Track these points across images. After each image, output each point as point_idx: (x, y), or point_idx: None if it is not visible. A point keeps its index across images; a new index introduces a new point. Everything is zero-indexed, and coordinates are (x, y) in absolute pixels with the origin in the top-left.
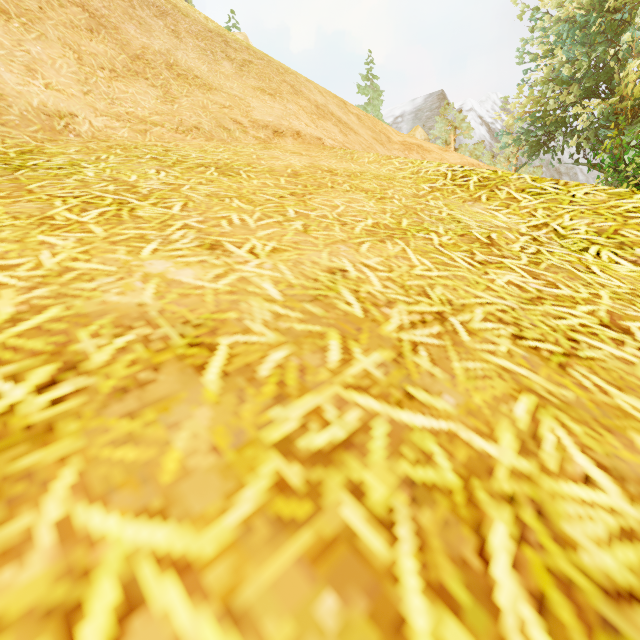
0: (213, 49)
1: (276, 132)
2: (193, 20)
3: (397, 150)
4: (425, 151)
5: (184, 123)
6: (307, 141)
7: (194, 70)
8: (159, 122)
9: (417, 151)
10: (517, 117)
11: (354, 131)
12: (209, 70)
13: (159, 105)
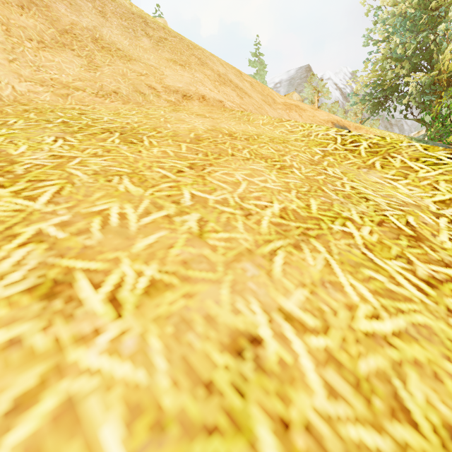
0: (134, 27)
1: (185, 96)
2: (119, 4)
3: (281, 109)
4: (301, 110)
5: (104, 88)
6: (210, 103)
7: (117, 44)
8: (81, 87)
9: (295, 110)
10: (364, 84)
11: (248, 95)
12: (130, 44)
13: (83, 72)
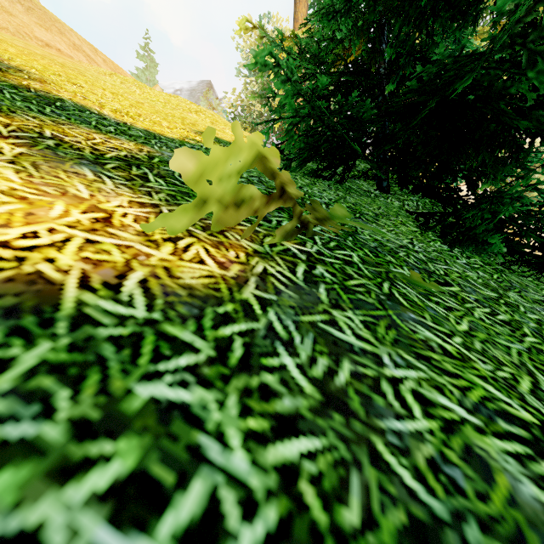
0: None
1: (48, 45)
2: None
3: None
4: None
5: (1, 25)
6: (64, 54)
7: (1, 3)
8: None
9: None
10: (234, 106)
11: (98, 64)
12: (10, 6)
13: None
